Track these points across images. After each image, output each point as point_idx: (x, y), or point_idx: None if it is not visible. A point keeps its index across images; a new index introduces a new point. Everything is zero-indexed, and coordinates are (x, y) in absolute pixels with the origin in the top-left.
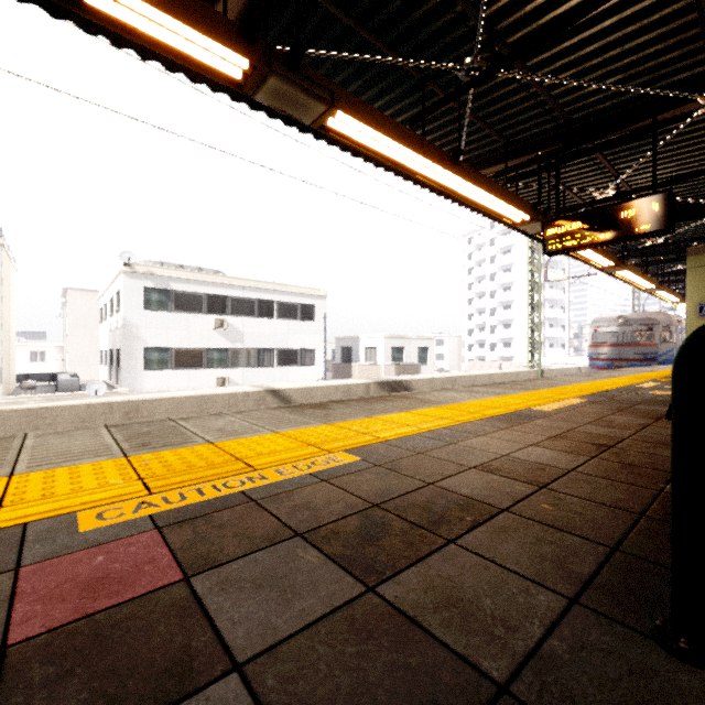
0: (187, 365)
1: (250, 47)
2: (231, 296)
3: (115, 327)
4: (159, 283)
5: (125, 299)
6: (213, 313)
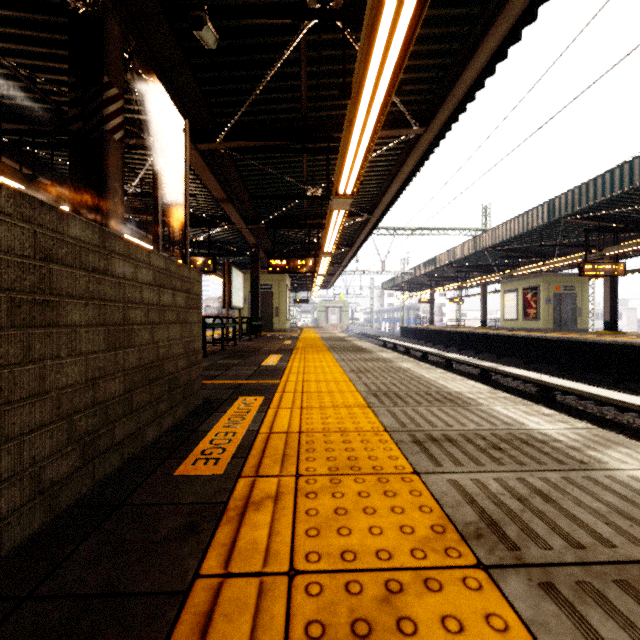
0: None
1: (30, 184)
2: None
3: None
4: None
5: None
6: None
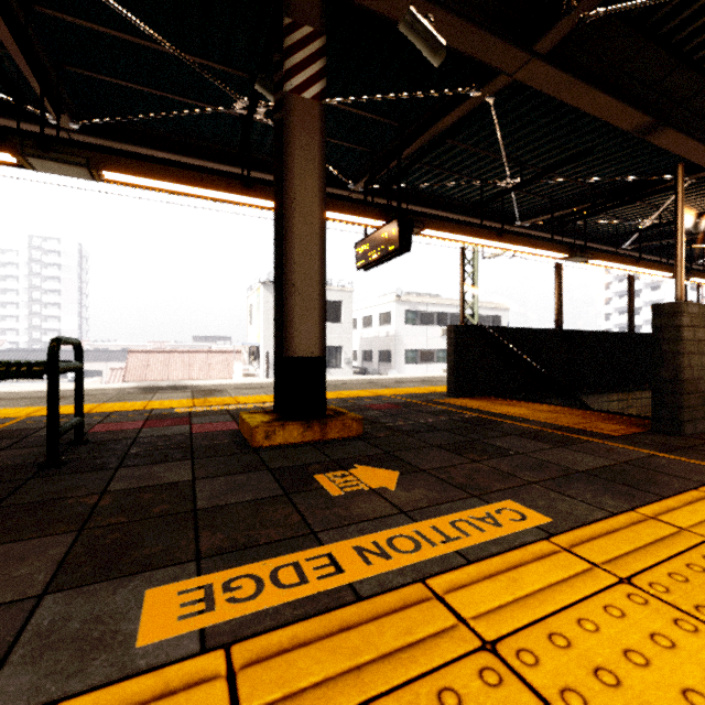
0: (426, 361)
1: None
2: (450, 313)
3: (377, 336)
4: (411, 307)
5: (395, 318)
6: (439, 325)
